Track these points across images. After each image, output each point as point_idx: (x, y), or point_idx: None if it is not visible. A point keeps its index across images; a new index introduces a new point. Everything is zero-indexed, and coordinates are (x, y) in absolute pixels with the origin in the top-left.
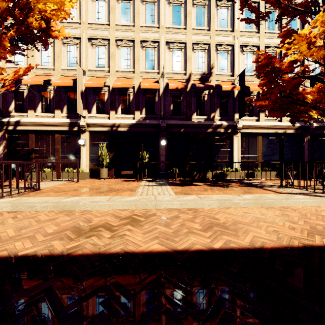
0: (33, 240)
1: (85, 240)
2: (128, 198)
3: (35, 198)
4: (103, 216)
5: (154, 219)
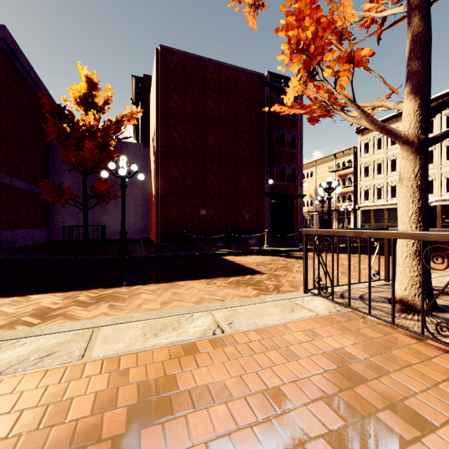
0: (146, 290)
1: (102, 293)
2: (28, 348)
3: (286, 315)
4: (95, 316)
5: (3, 321)
